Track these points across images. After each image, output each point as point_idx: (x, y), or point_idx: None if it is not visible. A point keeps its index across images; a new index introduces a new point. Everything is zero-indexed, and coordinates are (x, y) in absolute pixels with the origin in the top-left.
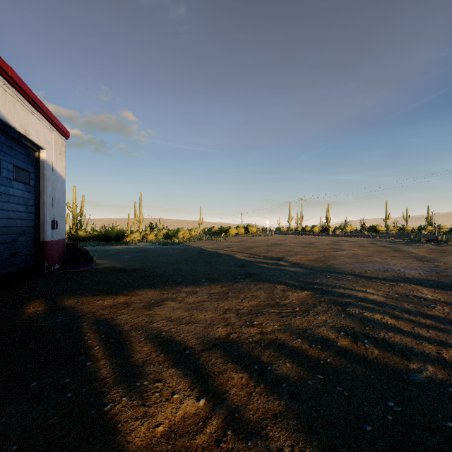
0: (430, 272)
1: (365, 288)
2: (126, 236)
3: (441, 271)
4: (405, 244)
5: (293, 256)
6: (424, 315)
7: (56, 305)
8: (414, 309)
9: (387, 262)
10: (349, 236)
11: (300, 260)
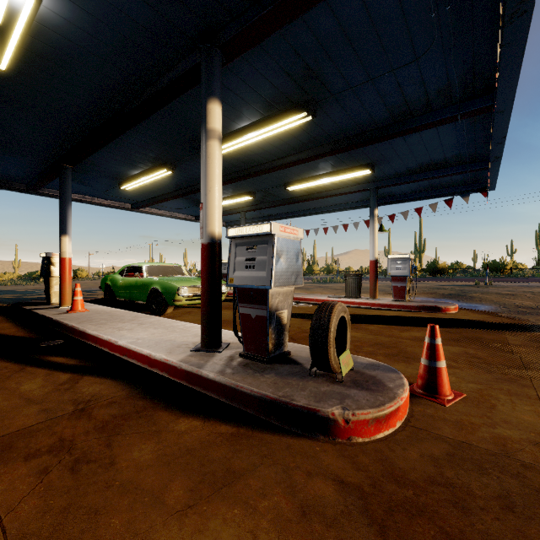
0: None
1: None
2: None
3: None
4: None
5: None
6: None
7: None
8: None
9: None
10: None
11: None
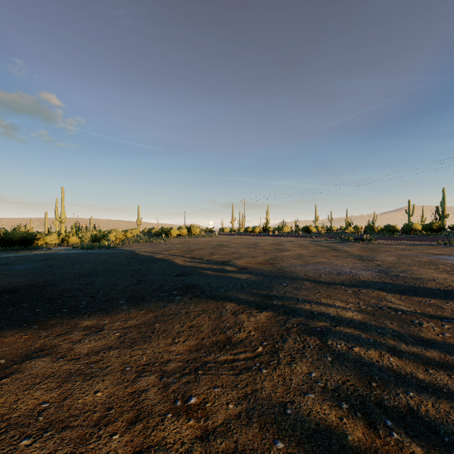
0: (380, 273)
1: (332, 300)
2: (37, 239)
3: (387, 271)
4: (338, 243)
5: (240, 258)
6: (420, 340)
7: None
8: (404, 331)
9: (334, 262)
10: (289, 236)
11: (248, 264)
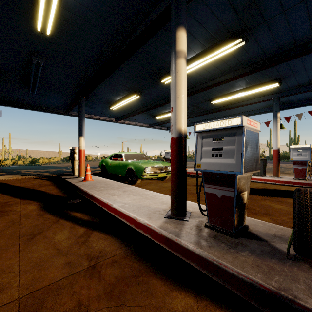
0: None
1: None
2: (2, 162)
3: None
4: None
5: None
6: None
7: (3, 171)
8: None
9: None
10: None
11: None
